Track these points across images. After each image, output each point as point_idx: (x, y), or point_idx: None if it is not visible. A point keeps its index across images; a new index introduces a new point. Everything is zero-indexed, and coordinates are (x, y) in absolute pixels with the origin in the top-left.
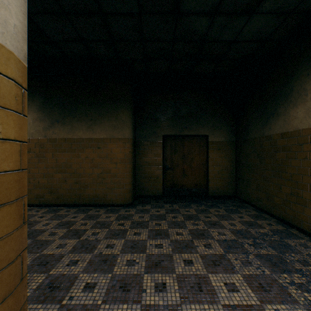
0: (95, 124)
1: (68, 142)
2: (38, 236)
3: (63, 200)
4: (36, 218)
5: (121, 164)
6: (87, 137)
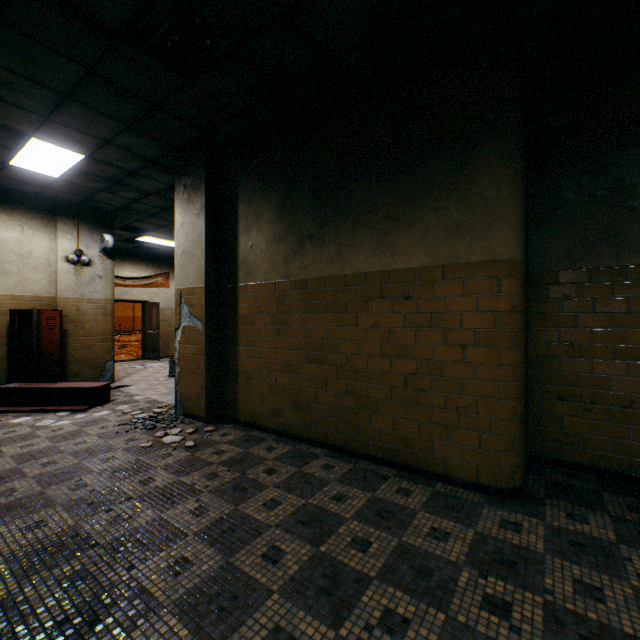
0: (395, 229)
1: (330, 286)
2: (239, 548)
3: (321, 432)
4: (259, 471)
5: (479, 348)
6: (374, 269)
